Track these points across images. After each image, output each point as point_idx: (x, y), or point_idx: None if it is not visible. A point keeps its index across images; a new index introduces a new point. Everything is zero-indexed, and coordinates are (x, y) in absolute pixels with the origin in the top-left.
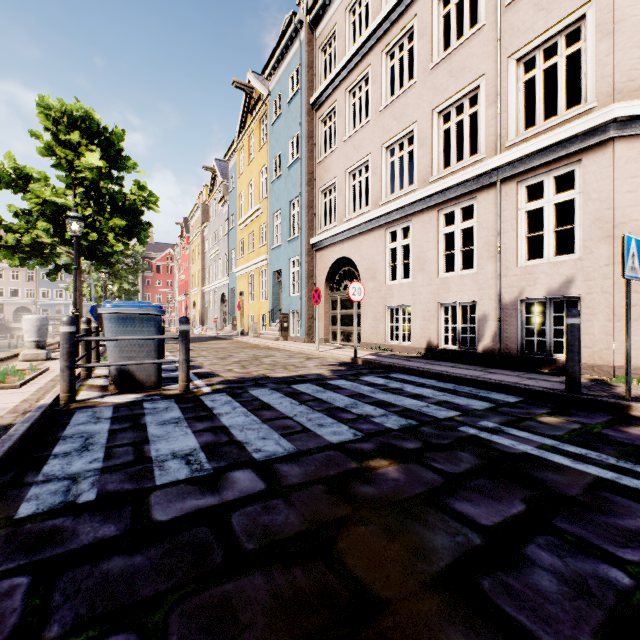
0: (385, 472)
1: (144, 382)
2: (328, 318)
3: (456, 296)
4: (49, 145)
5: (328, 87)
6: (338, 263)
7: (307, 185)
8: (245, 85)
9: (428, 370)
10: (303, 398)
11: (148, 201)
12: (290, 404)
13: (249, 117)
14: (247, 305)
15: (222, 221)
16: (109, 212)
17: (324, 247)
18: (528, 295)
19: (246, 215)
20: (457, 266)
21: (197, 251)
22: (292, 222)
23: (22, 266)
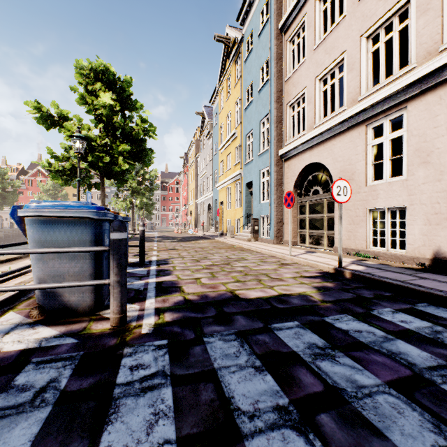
0: None
1: (76, 306)
2: (296, 222)
3: None
4: (82, 96)
5: (296, 5)
6: (306, 170)
7: (276, 102)
8: (224, 38)
9: None
10: (300, 384)
11: (149, 131)
12: (277, 419)
13: (227, 64)
14: (225, 212)
15: (208, 150)
16: (119, 140)
17: (292, 156)
18: None
19: (224, 141)
20: None
21: (192, 175)
22: (262, 139)
23: (67, 185)
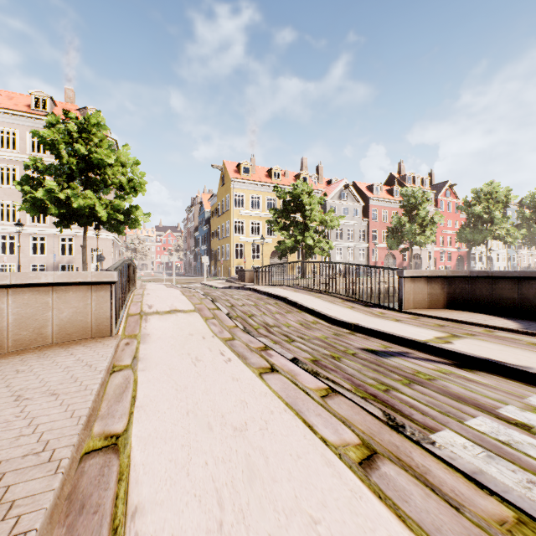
0: None
1: None
2: None
3: (39, 262)
4: None
5: None
6: None
7: None
8: None
9: None
10: None
11: None
12: None
13: None
14: None
15: None
16: None
17: None
18: (63, 263)
19: None
20: (39, 253)
21: None
22: None
23: None
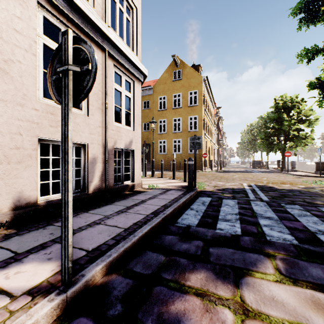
0: (321, 202)
1: None
2: None
3: None
4: None
5: None
6: None
7: None
8: None
9: (175, 207)
10: None
11: None
12: None
13: None
14: None
15: None
16: None
17: None
18: (119, 145)
19: None
20: None
21: None
22: None
23: None
